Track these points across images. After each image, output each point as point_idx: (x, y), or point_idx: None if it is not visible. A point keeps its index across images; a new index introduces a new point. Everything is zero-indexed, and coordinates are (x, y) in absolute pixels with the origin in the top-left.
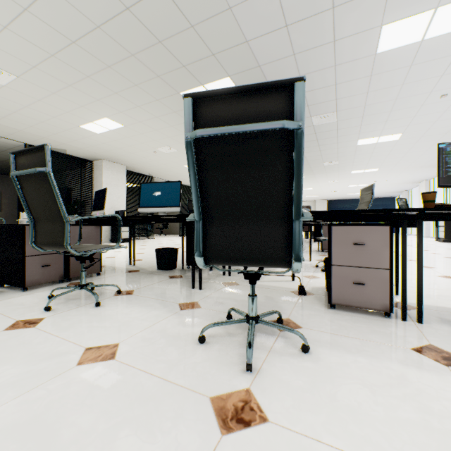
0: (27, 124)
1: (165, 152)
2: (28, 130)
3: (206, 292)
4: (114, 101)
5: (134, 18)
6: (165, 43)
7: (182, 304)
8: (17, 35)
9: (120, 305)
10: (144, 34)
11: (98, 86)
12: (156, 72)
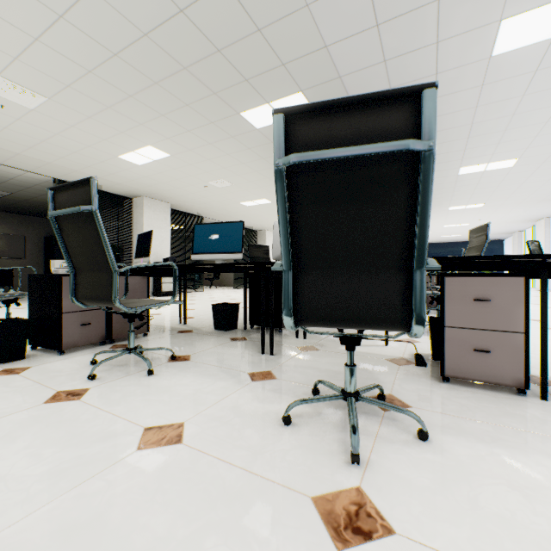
0: (57, 155)
1: (219, 186)
2: (58, 162)
3: (279, 358)
4: (160, 125)
5: (188, 23)
6: (224, 52)
7: (252, 374)
8: (49, 48)
9: (177, 374)
10: (200, 42)
11: (142, 107)
12: (212, 88)
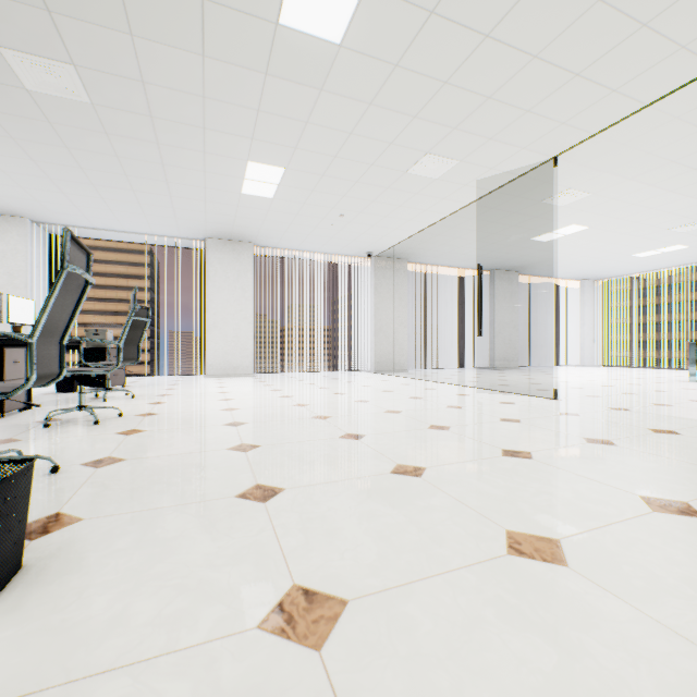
0: None
1: None
2: None
3: None
4: None
5: None
6: None
7: None
8: None
9: None
10: None
11: None
12: None
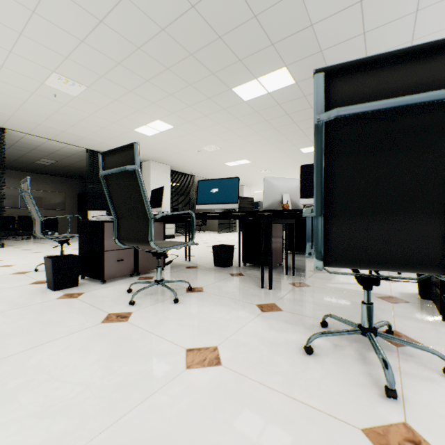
0: (90, 131)
1: (209, 151)
2: (91, 136)
3: (277, 292)
4: (168, 102)
5: (197, 16)
6: (224, 38)
7: (260, 305)
8: (91, 48)
9: (197, 303)
10: (205, 31)
11: (155, 89)
12: (212, 69)
